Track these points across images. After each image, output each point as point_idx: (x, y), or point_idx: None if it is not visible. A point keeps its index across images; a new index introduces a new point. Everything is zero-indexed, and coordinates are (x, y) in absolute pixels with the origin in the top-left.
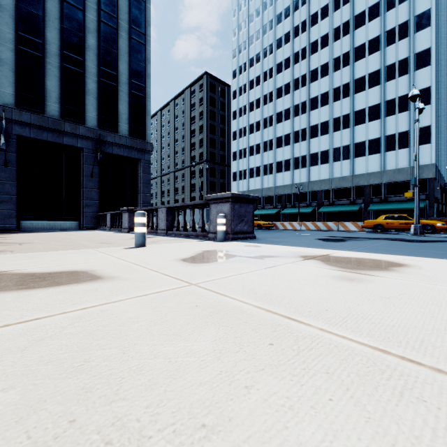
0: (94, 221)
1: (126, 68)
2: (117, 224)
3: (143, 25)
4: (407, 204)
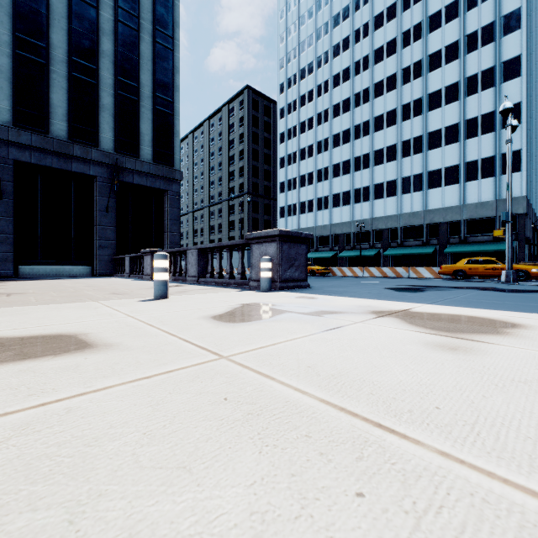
0: (110, 266)
1: (149, 79)
2: (138, 270)
3: (170, 26)
4: (492, 246)
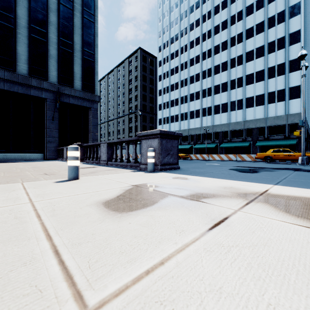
0: (55, 154)
1: (79, 40)
2: None
3: (92, 8)
4: (284, 142)
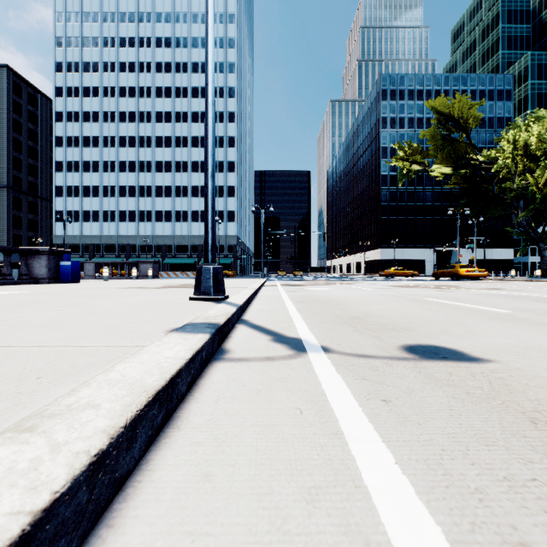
0: None
1: None
2: None
3: None
4: (223, 260)
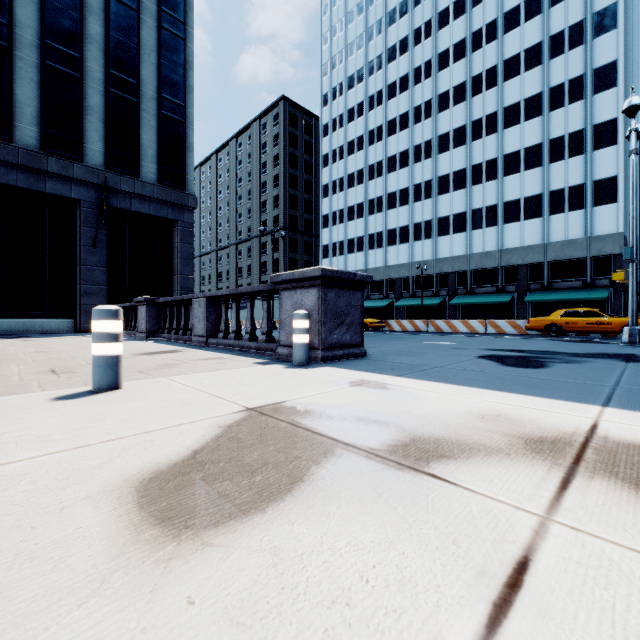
0: None
1: (153, 75)
2: (133, 324)
3: (181, 8)
4: (582, 293)
